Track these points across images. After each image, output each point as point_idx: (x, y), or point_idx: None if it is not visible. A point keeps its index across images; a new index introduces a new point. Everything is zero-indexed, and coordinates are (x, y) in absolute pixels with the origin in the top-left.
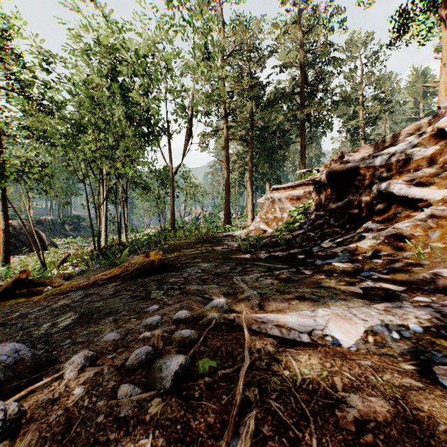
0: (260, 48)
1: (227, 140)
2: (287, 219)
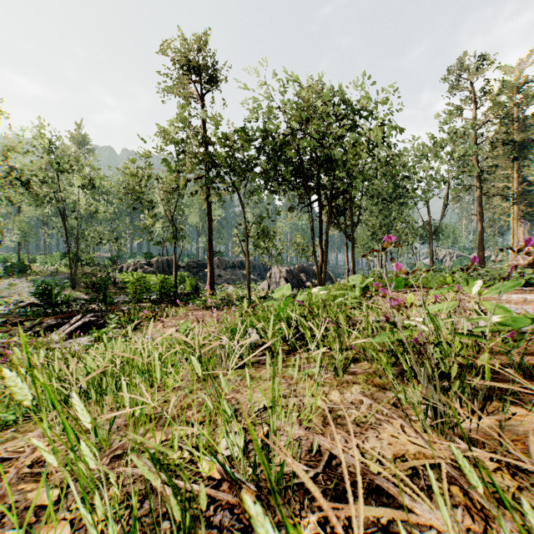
0: (516, 118)
1: (480, 196)
2: (526, 264)
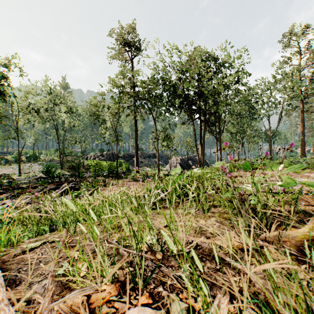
0: None
1: (302, 113)
2: None
